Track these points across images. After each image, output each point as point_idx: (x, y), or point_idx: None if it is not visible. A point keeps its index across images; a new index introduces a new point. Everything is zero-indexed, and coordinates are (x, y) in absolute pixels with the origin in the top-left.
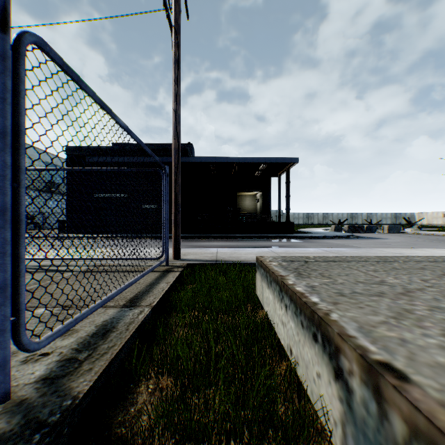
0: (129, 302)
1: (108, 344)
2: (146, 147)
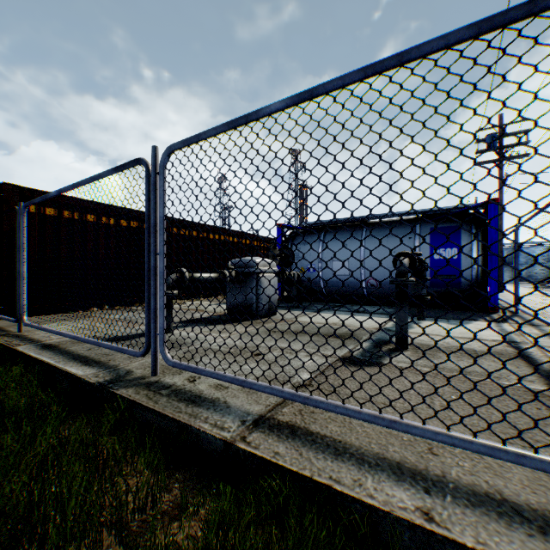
0: (282, 423)
1: (164, 400)
2: (416, 50)
